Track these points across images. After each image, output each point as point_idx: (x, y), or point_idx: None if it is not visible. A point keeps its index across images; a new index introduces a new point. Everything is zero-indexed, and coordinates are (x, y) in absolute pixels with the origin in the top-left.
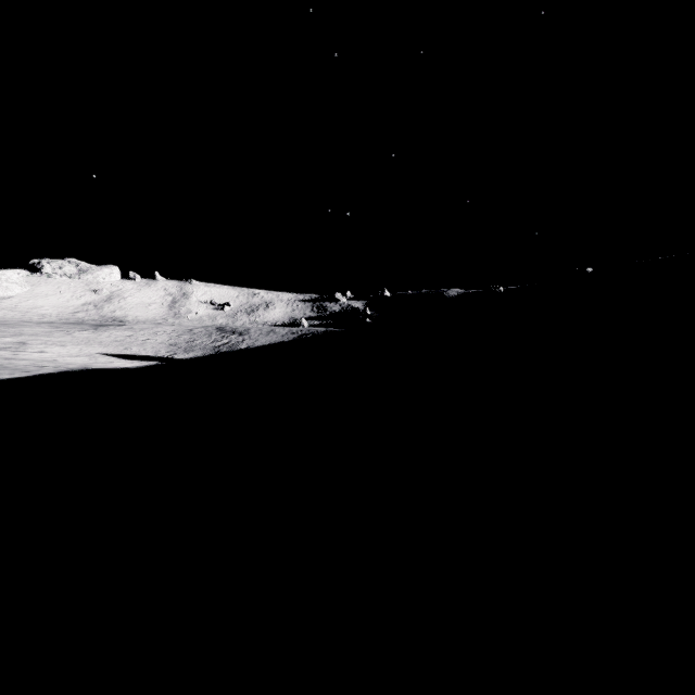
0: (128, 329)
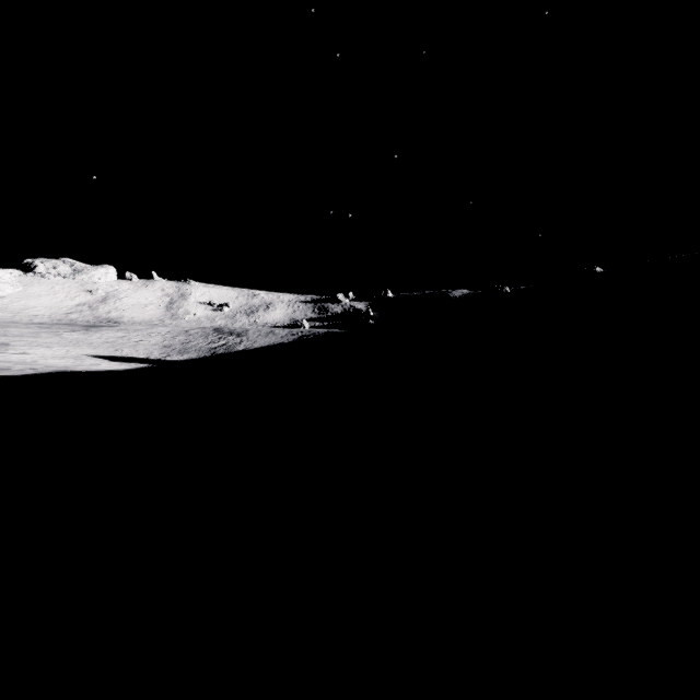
0: (121, 330)
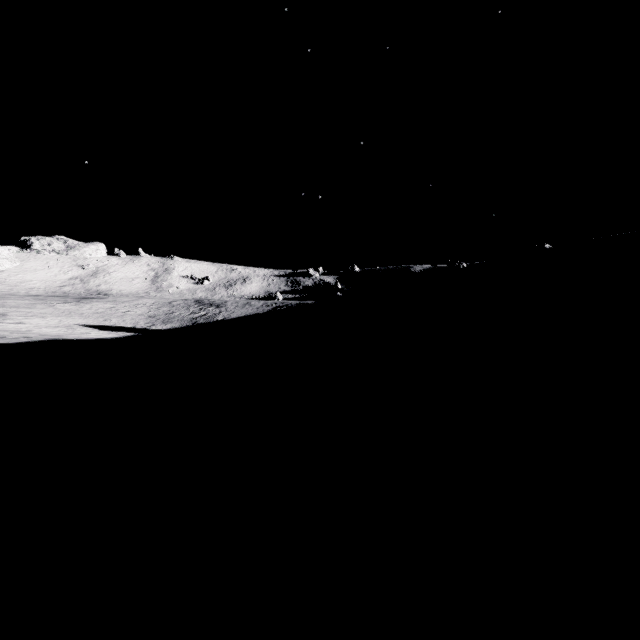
0: (110, 302)
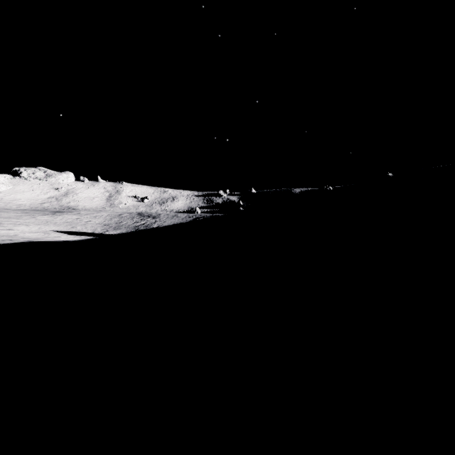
0: (76, 214)
